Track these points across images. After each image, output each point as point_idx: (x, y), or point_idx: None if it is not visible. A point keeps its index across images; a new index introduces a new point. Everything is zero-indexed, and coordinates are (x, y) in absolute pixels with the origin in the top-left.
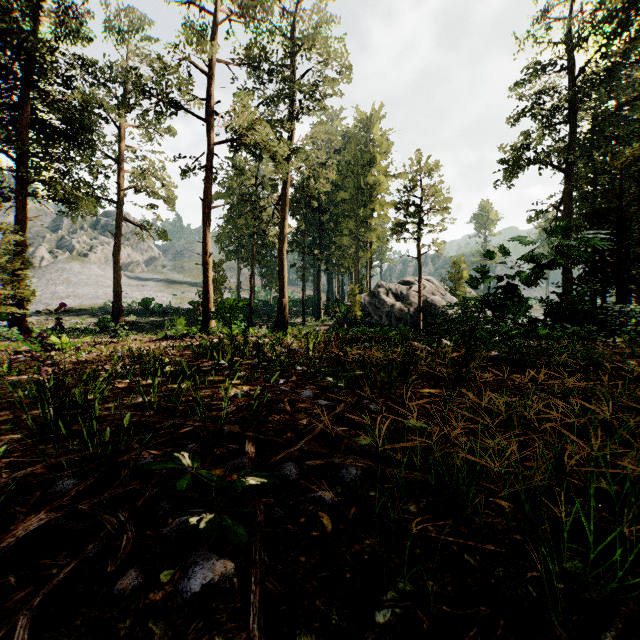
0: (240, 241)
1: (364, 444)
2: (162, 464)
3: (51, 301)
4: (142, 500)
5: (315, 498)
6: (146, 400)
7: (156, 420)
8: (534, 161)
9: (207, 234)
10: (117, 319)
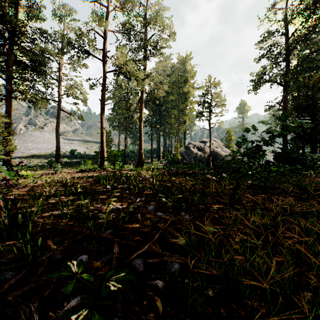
0: (120, 121)
1: (182, 243)
2: (58, 272)
3: (25, 151)
4: (48, 291)
5: (153, 285)
6: (65, 211)
7: (66, 228)
8: (268, 80)
9: (103, 118)
10: (58, 160)
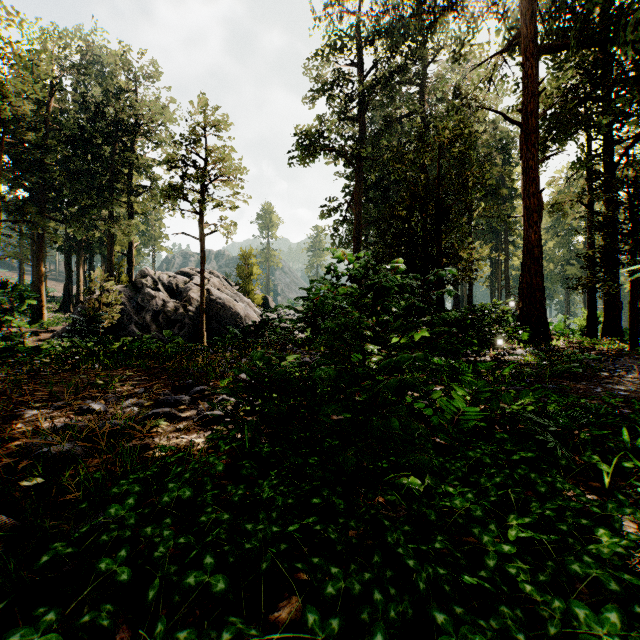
0: None
1: None
2: None
3: None
4: None
5: None
6: None
7: None
8: (332, 147)
9: None
10: None
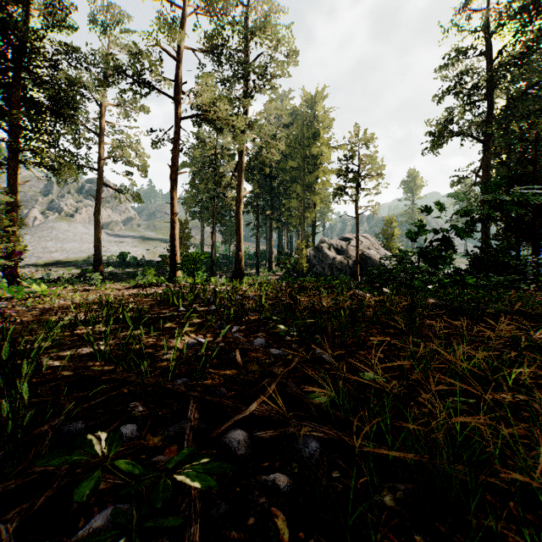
0: (203, 203)
1: (320, 403)
2: (64, 455)
3: (42, 255)
4: (44, 497)
5: (267, 483)
6: (101, 348)
7: (98, 374)
8: (457, 133)
9: (174, 196)
10: (97, 270)
